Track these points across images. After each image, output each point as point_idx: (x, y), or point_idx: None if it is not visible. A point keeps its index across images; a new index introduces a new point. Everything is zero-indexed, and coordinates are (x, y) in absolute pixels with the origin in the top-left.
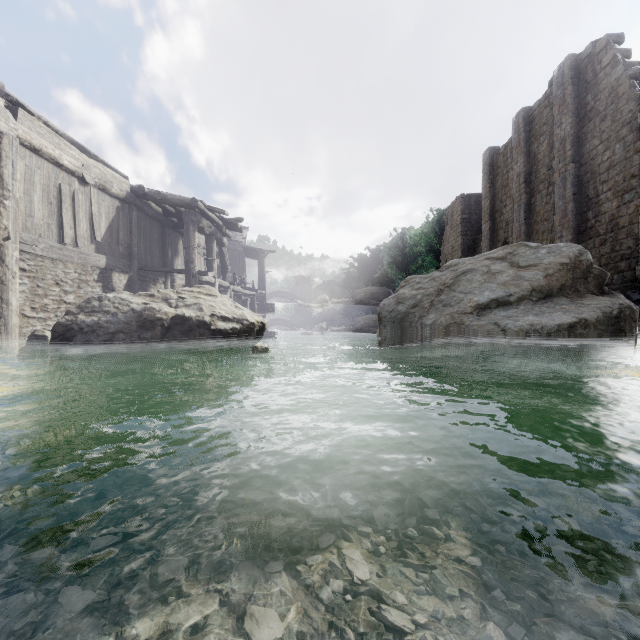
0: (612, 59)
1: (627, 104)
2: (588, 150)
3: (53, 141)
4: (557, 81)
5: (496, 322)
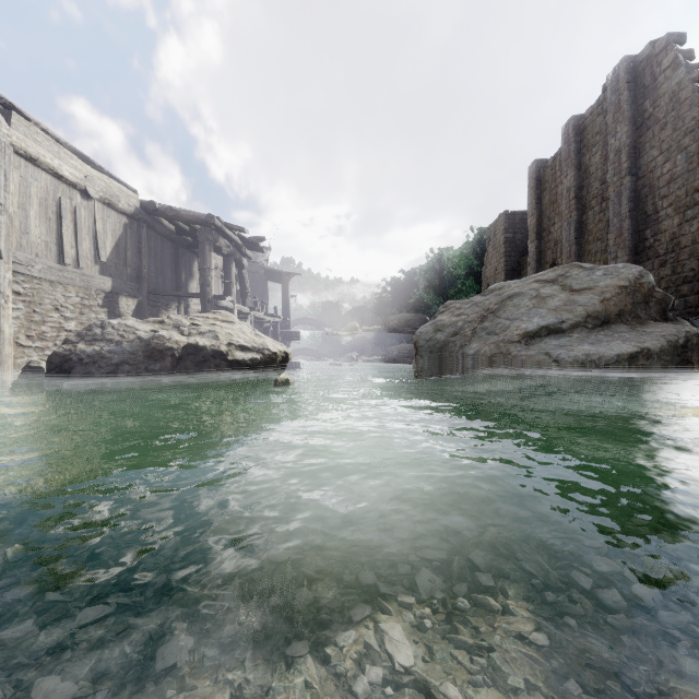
0: (673, 61)
1: (690, 110)
2: (646, 162)
3: (52, 149)
4: (611, 86)
5: (547, 352)
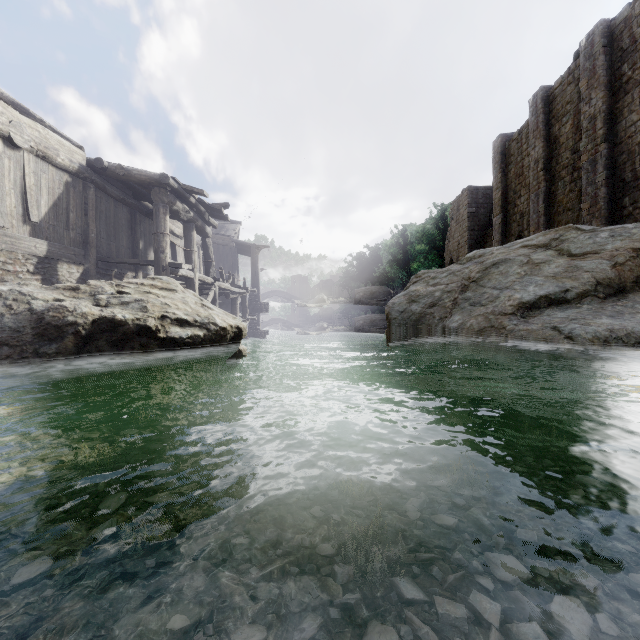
0: None
1: None
2: (624, 127)
3: None
4: (585, 52)
5: (555, 326)
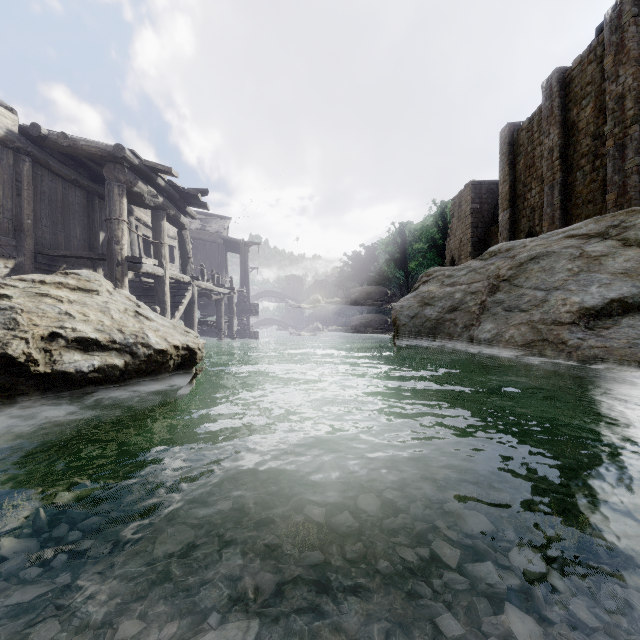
0: None
1: None
2: None
3: None
4: (611, 24)
5: None
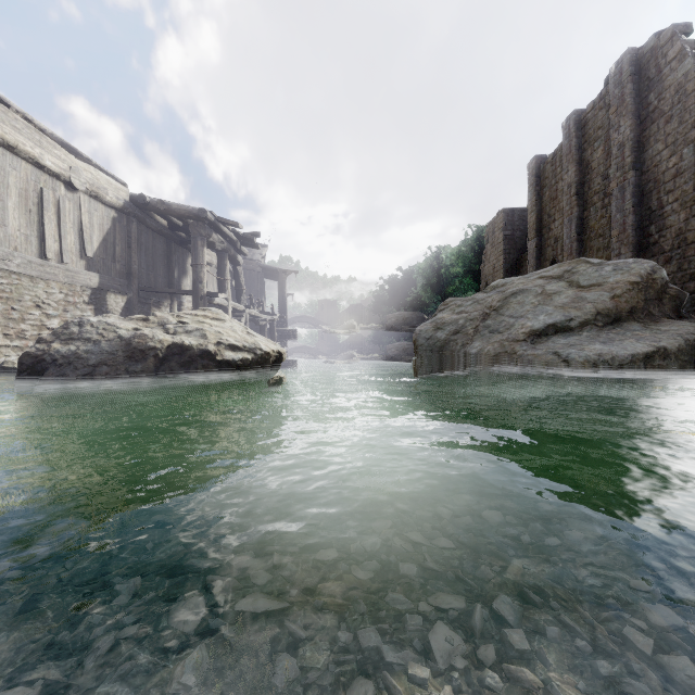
0: (679, 52)
1: None
2: (651, 156)
3: (33, 138)
4: (614, 79)
5: (556, 351)
